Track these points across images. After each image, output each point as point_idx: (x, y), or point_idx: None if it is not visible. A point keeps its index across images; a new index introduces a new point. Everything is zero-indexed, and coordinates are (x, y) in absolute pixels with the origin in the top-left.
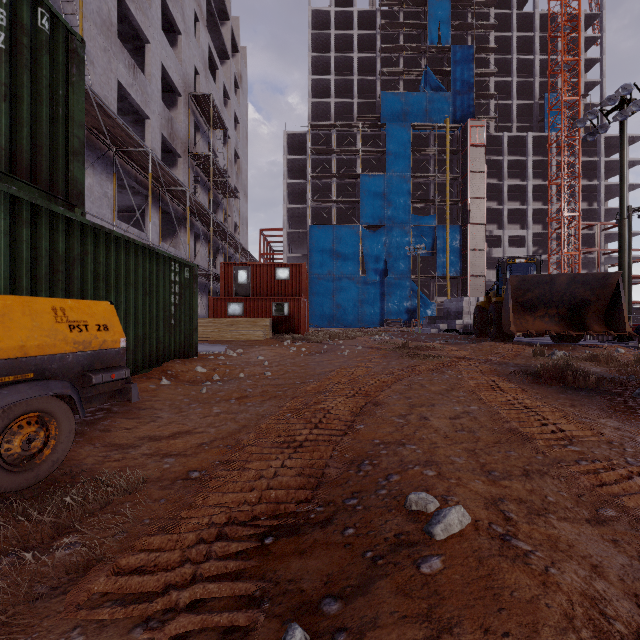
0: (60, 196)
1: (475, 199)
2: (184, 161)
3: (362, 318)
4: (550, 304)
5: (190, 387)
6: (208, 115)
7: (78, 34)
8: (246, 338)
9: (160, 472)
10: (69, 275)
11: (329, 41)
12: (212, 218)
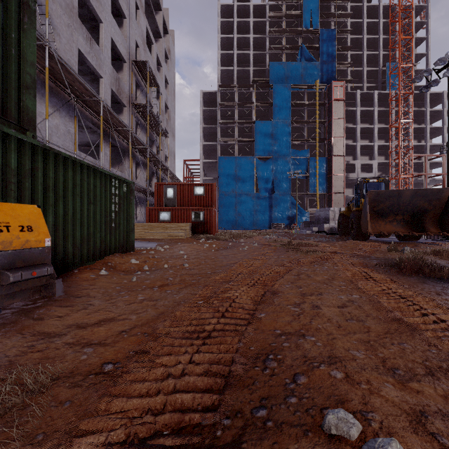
0: (13, 121)
1: (337, 138)
2: (128, 109)
3: (256, 223)
4: (397, 212)
5: (123, 276)
6: (146, 77)
7: None
8: (172, 237)
9: (73, 367)
10: (21, 186)
11: (232, 26)
12: (148, 151)
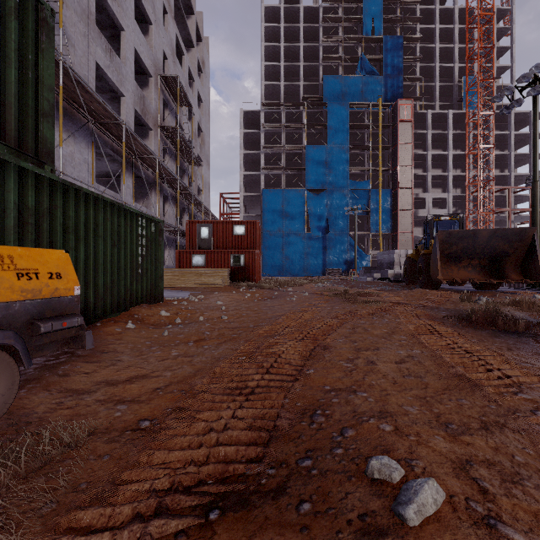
0: (29, 153)
1: (404, 167)
2: (154, 133)
3: (307, 268)
4: (473, 256)
5: (153, 330)
6: (175, 94)
7: (48, 4)
8: (207, 285)
9: (109, 423)
10: (39, 227)
11: (279, 33)
12: (179, 182)
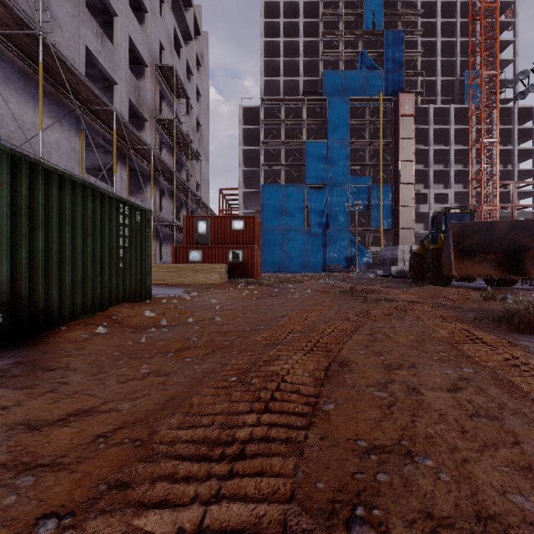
0: None
1: (405, 162)
2: (150, 125)
3: (307, 265)
4: (489, 250)
5: (129, 335)
6: (172, 85)
7: None
8: (203, 282)
9: None
10: None
11: (279, 28)
12: (175, 176)
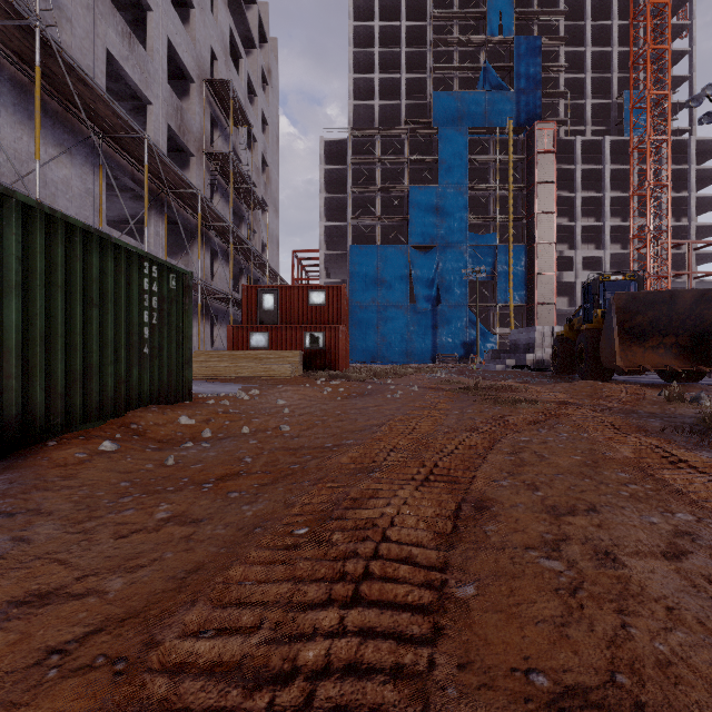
0: None
1: (543, 214)
2: (198, 161)
3: (411, 353)
4: (667, 331)
5: (150, 454)
6: (228, 108)
7: None
8: (269, 375)
9: None
10: None
11: (373, 34)
12: (232, 231)
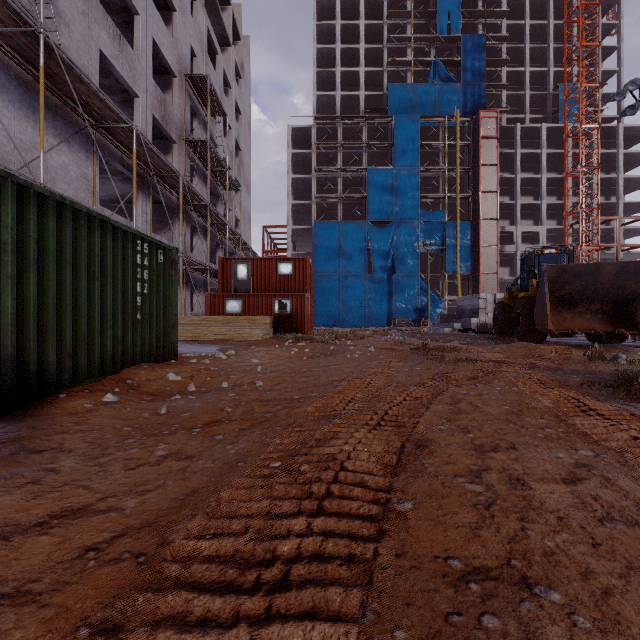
0: None
1: (487, 193)
2: (179, 147)
3: (369, 317)
4: (593, 298)
5: (146, 405)
6: (206, 100)
7: None
8: (243, 338)
9: None
10: None
11: (334, 32)
12: (210, 209)
